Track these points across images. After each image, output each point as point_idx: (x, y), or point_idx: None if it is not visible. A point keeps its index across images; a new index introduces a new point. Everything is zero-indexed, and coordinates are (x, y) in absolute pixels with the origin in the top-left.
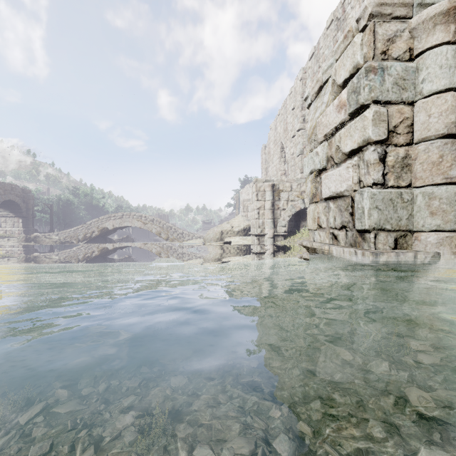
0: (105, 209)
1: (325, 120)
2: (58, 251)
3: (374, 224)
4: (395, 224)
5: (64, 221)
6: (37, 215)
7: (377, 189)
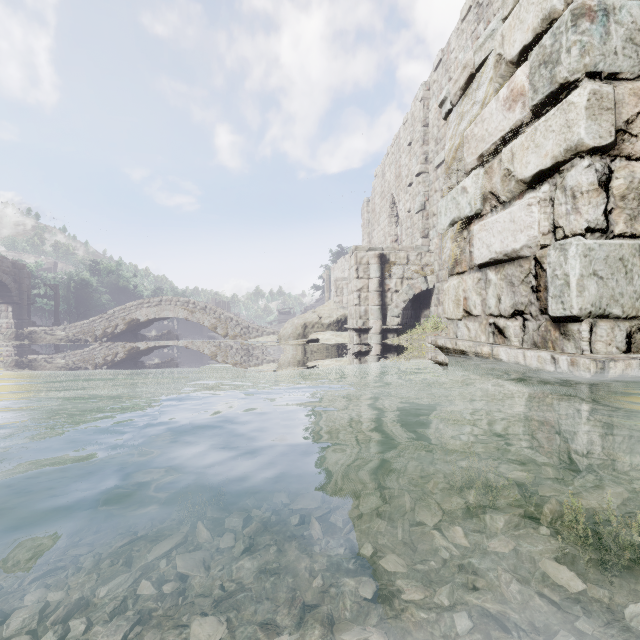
0: (137, 293)
1: (480, 130)
2: (65, 354)
3: (590, 305)
4: (628, 306)
5: (77, 310)
6: (37, 301)
7: (595, 239)
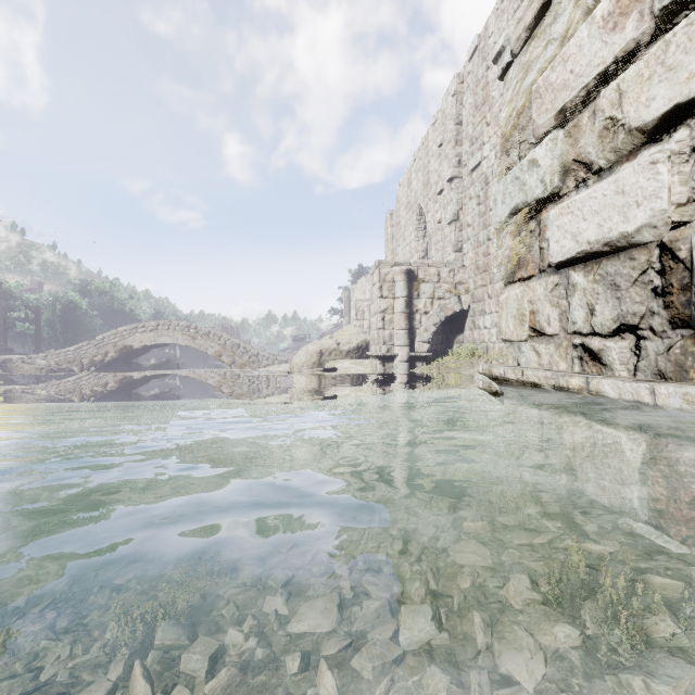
0: (133, 317)
1: (560, 75)
2: (44, 386)
3: None
4: None
5: (64, 336)
6: (17, 326)
7: None
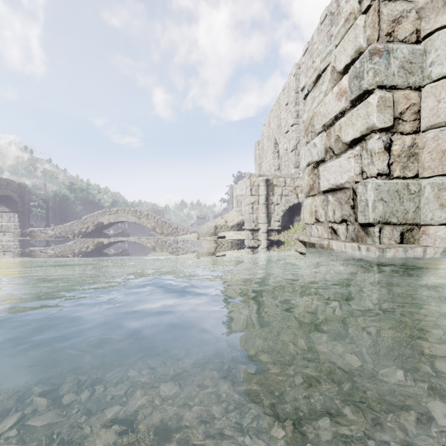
0: (100, 205)
1: (323, 110)
2: (54, 246)
3: (379, 217)
4: (401, 217)
5: (60, 216)
6: (33, 210)
7: (382, 179)
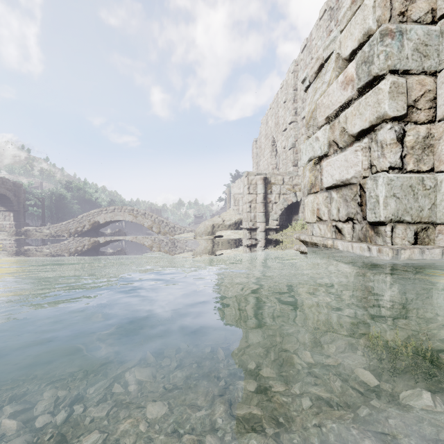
0: (97, 203)
1: (327, 101)
2: (49, 245)
3: (391, 214)
4: (415, 215)
5: (56, 215)
6: (29, 209)
7: (395, 173)
